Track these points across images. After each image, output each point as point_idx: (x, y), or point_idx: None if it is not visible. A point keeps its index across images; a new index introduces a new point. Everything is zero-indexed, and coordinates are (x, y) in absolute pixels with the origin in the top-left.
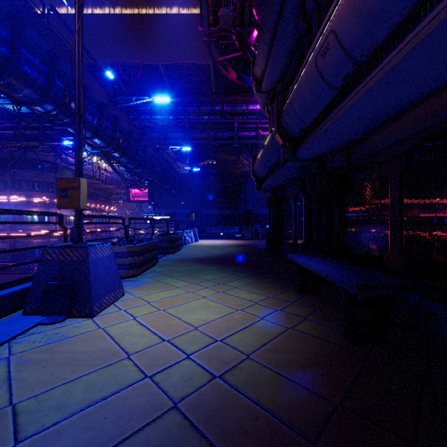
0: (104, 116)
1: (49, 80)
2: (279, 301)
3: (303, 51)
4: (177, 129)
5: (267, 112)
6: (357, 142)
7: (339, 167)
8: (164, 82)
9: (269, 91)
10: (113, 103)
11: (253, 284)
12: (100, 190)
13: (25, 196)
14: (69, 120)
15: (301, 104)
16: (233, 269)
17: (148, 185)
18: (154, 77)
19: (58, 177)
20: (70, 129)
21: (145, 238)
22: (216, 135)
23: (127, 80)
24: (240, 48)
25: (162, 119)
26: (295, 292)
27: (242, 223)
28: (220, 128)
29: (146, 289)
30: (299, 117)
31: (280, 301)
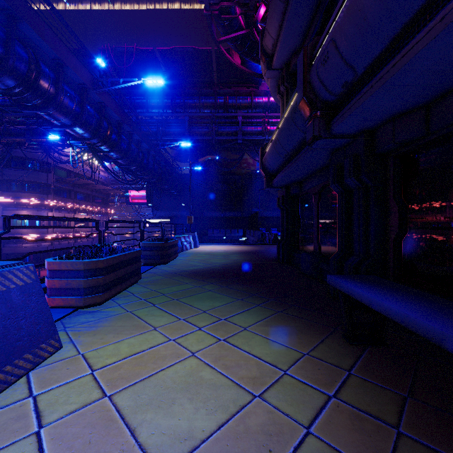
0: (86, 101)
1: (5, 46)
2: (323, 366)
3: (330, 2)
4: (175, 124)
5: (279, 93)
6: (448, 94)
7: (406, 140)
8: (161, 70)
9: (281, 67)
10: (97, 86)
11: (271, 321)
12: (97, 191)
13: (14, 197)
14: (39, 102)
15: (354, 32)
16: (240, 289)
17: (146, 186)
18: (150, 65)
19: (50, 177)
20: (43, 114)
21: (121, 247)
22: (219, 130)
23: (119, 67)
24: (246, 25)
25: (159, 113)
26: (342, 340)
27: (247, 226)
28: (223, 122)
29: (103, 332)
30: (346, 61)
31: (326, 366)
